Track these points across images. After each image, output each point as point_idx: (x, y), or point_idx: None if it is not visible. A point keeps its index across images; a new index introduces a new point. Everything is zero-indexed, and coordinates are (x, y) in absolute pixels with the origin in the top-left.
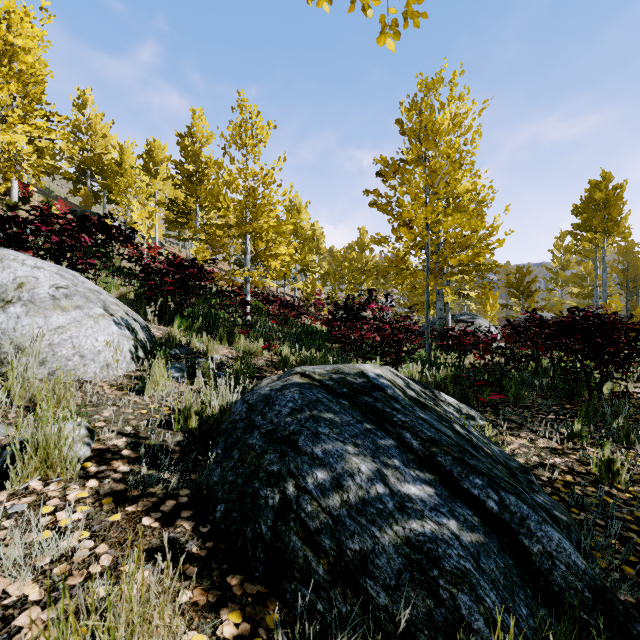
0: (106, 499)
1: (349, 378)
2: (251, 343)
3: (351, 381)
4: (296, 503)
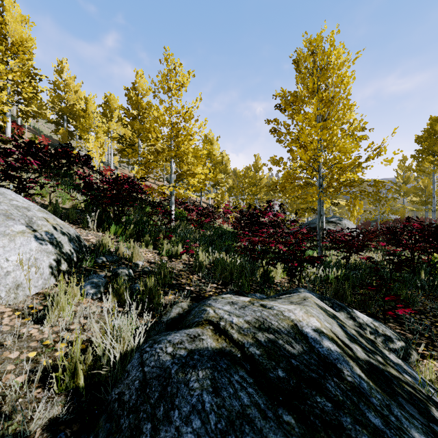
0: None
1: (281, 342)
2: (172, 246)
3: (286, 350)
4: None
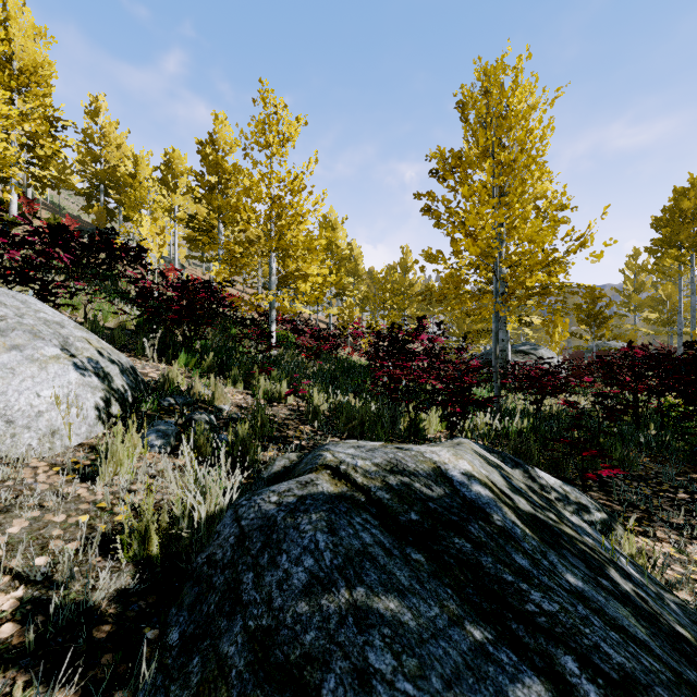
0: None
1: (418, 485)
2: (273, 385)
3: (422, 493)
4: None
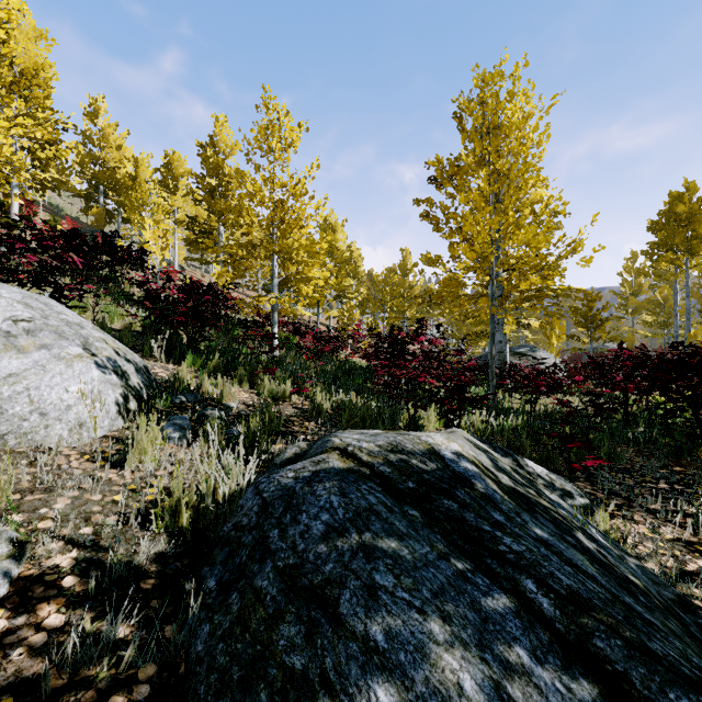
0: None
1: (414, 461)
2: (277, 385)
3: (418, 467)
4: None
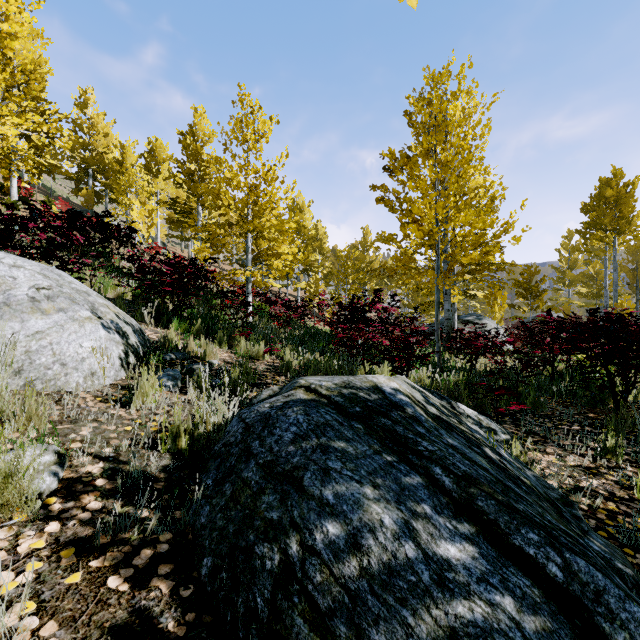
0: (66, 550)
1: (362, 394)
2: (252, 346)
3: (364, 398)
4: (301, 569)
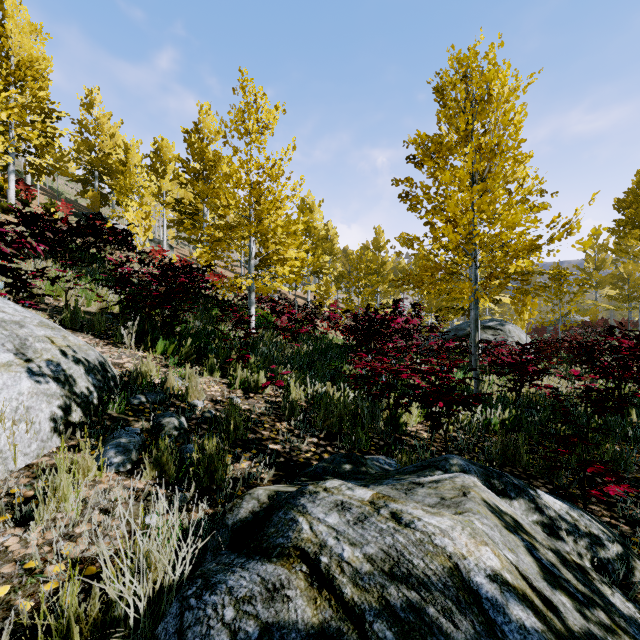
0: None
1: (433, 612)
2: (251, 372)
3: (442, 632)
4: None
